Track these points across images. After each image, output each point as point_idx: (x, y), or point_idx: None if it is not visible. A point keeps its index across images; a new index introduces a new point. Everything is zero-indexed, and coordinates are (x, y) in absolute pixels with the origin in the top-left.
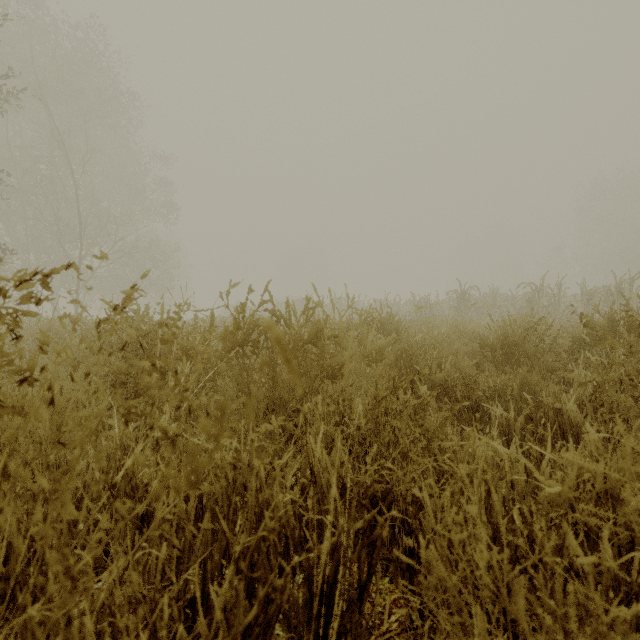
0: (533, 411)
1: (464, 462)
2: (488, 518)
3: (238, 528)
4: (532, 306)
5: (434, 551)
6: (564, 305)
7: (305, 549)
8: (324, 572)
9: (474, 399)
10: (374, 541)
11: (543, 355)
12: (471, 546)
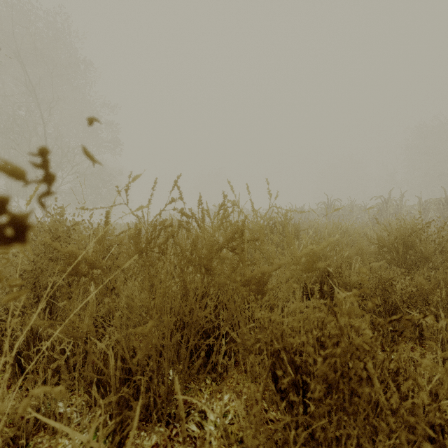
0: None
1: None
2: None
3: None
4: (382, 213)
5: None
6: (405, 212)
7: None
8: None
9: (390, 302)
10: None
11: (434, 255)
12: None
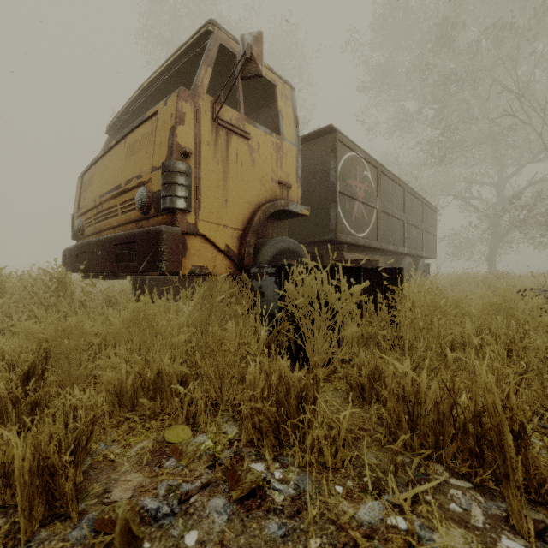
0: None
1: None
2: None
3: None
4: None
5: None
6: None
7: None
8: None
9: None
10: None
11: None
12: None
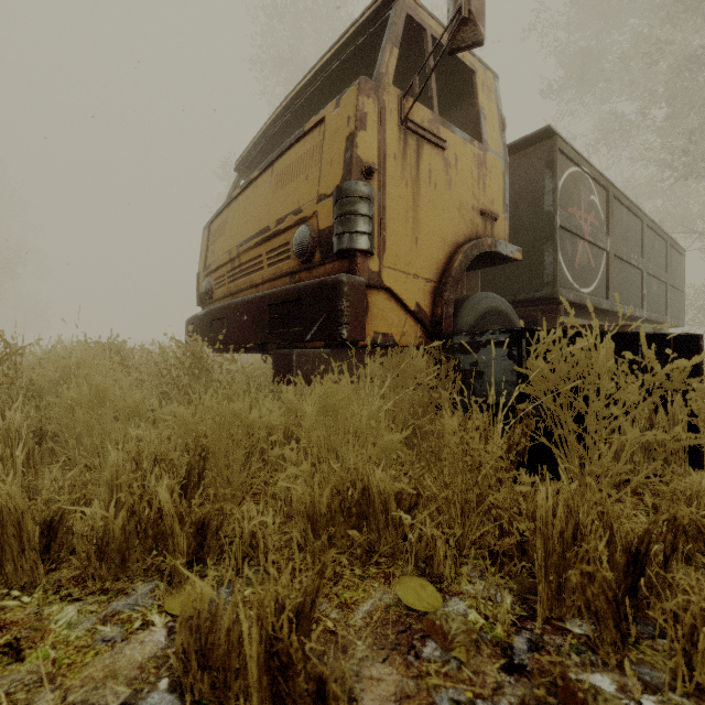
0: None
1: None
2: None
3: None
4: None
5: None
6: None
7: None
8: None
9: None
10: None
11: None
12: None
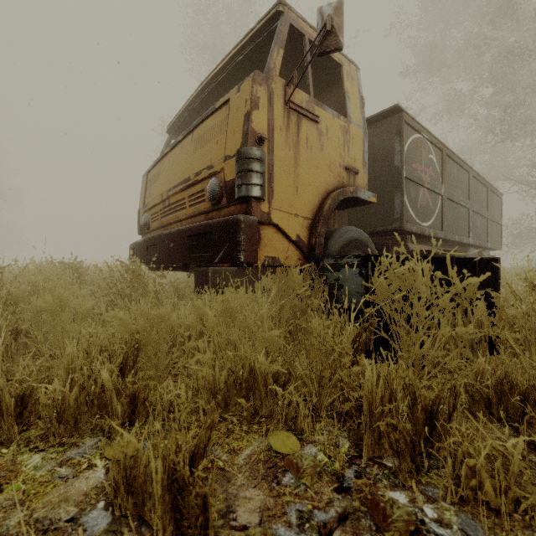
0: None
1: None
2: None
3: None
4: None
5: None
6: None
7: None
8: None
9: None
10: None
11: None
12: None
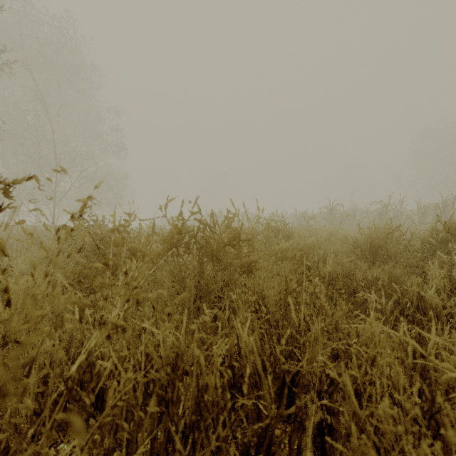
0: (400, 297)
1: (362, 343)
2: (389, 394)
3: (181, 410)
4: (382, 218)
5: (366, 440)
6: (405, 217)
7: (240, 428)
8: (257, 449)
9: (352, 287)
10: (305, 425)
11: (400, 254)
12: (403, 437)
